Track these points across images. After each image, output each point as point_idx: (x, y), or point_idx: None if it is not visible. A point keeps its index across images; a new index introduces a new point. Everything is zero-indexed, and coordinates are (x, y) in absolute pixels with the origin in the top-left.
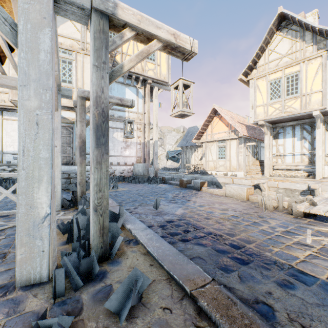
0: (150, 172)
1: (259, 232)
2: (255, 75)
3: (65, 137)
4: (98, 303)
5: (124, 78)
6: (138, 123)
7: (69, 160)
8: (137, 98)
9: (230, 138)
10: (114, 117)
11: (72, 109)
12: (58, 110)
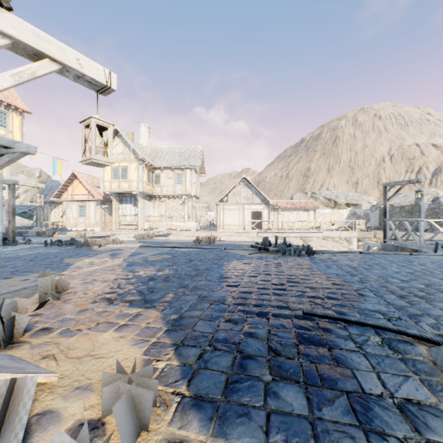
0: None
1: None
2: None
3: None
4: (20, 245)
5: None
6: None
7: None
8: None
9: (89, 200)
10: None
11: None
12: None
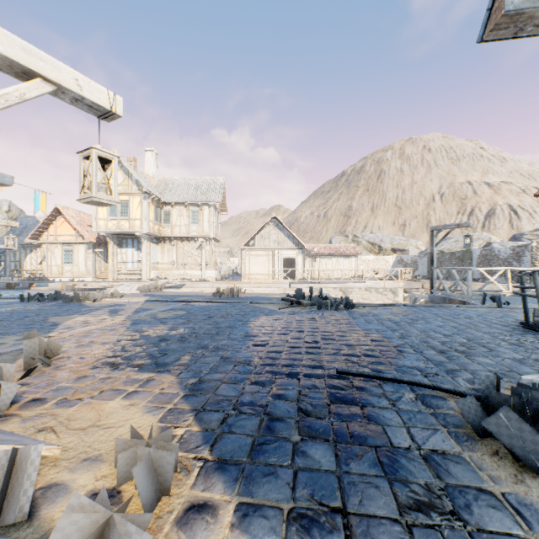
0: None
1: None
2: None
3: None
4: None
5: None
6: None
7: None
8: None
9: (78, 242)
10: None
11: None
12: None
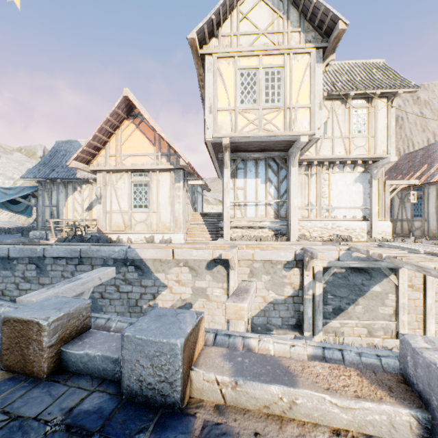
0: None
1: None
2: (217, 49)
3: None
4: None
5: None
6: None
7: None
8: None
9: (159, 168)
10: None
11: None
12: None
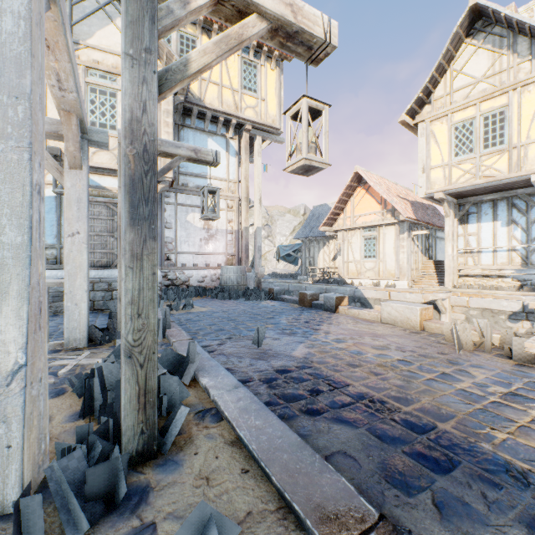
0: (250, 280)
1: (456, 396)
2: (428, 115)
3: (105, 220)
4: None
5: (206, 121)
6: (228, 197)
7: (112, 259)
8: (226, 156)
9: (384, 223)
10: (188, 187)
11: (116, 174)
12: (81, 167)
